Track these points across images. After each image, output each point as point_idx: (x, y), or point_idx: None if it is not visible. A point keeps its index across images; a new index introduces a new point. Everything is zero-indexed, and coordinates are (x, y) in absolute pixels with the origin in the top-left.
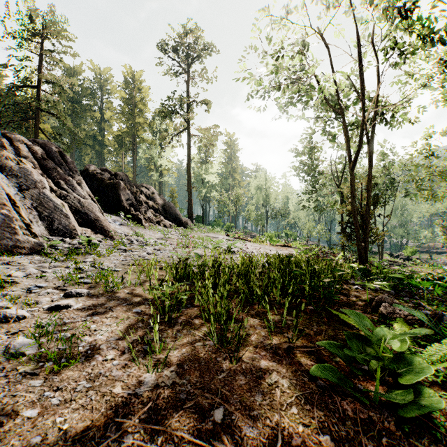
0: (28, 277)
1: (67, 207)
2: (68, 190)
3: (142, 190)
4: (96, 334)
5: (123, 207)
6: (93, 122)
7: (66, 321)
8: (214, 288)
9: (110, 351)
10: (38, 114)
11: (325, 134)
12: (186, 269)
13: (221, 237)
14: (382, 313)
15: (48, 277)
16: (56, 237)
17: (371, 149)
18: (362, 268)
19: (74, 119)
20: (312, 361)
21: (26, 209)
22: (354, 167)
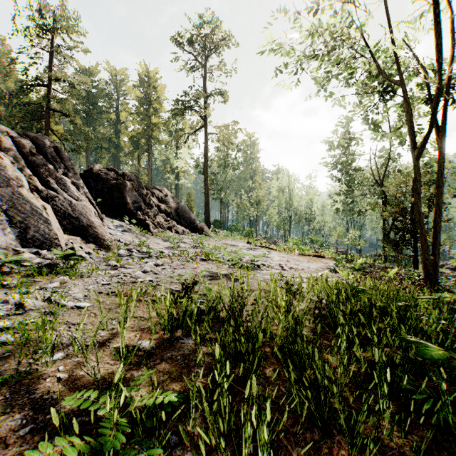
0: None
1: (51, 210)
2: (58, 190)
3: (153, 192)
4: None
5: (130, 211)
6: (108, 124)
7: None
8: (233, 368)
9: None
10: (48, 114)
11: (365, 123)
12: (186, 310)
13: (240, 244)
14: None
15: None
16: (31, 248)
17: (440, 132)
18: None
19: (89, 122)
20: None
21: None
22: (419, 156)
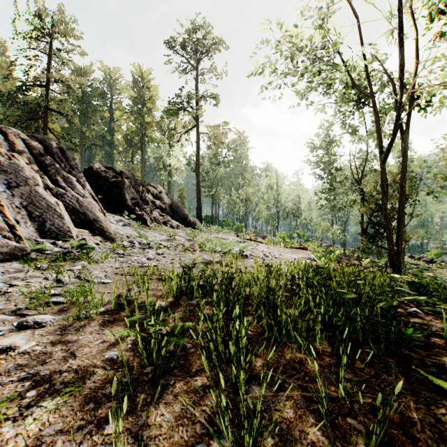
0: None
1: (62, 206)
2: (66, 188)
3: (149, 189)
4: (25, 417)
5: (128, 207)
6: (102, 122)
7: None
8: (225, 314)
9: None
10: (46, 114)
11: (345, 127)
12: (189, 283)
13: (231, 238)
14: None
15: (14, 294)
16: (48, 239)
17: (404, 139)
18: (416, 282)
19: (84, 120)
20: None
21: (13, 209)
22: (385, 160)
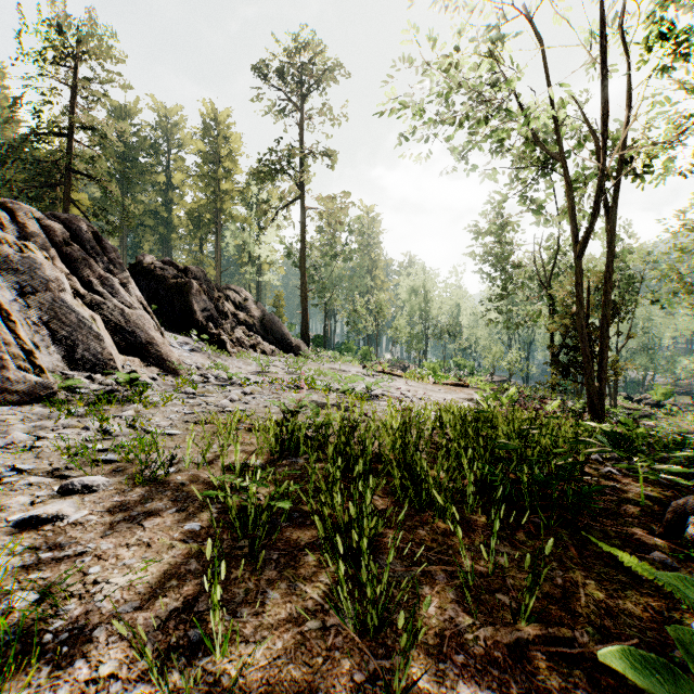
0: (9, 449)
1: (100, 321)
2: (105, 294)
3: (228, 295)
4: (93, 594)
5: (197, 322)
6: (155, 190)
7: (43, 556)
8: (344, 475)
9: (111, 650)
10: (68, 178)
11: (525, 201)
12: (293, 434)
13: (353, 369)
14: (693, 541)
15: (44, 449)
16: (81, 372)
17: (609, 223)
18: (614, 432)
19: (126, 186)
20: (580, 686)
21: (29, 326)
22: (581, 254)
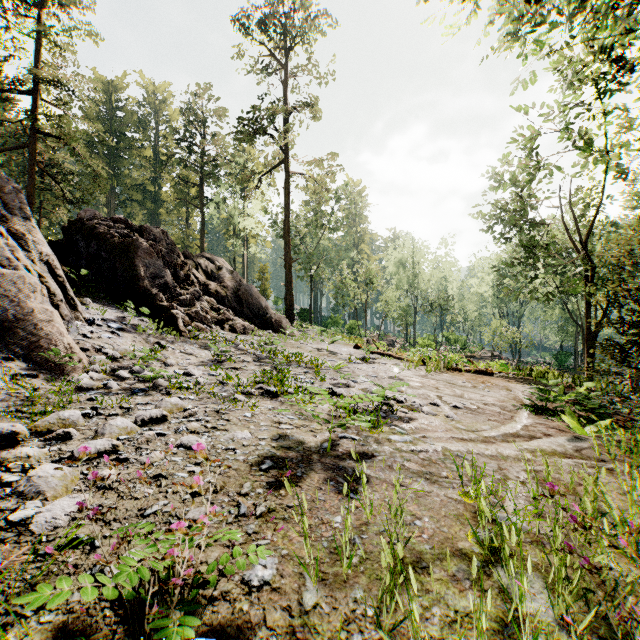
0: None
1: None
2: None
3: (198, 262)
4: None
5: (144, 292)
6: (143, 166)
7: None
8: None
9: None
10: (35, 140)
11: (562, 139)
12: None
13: (344, 350)
14: None
15: None
16: None
17: None
18: None
19: (113, 161)
20: None
21: None
22: None
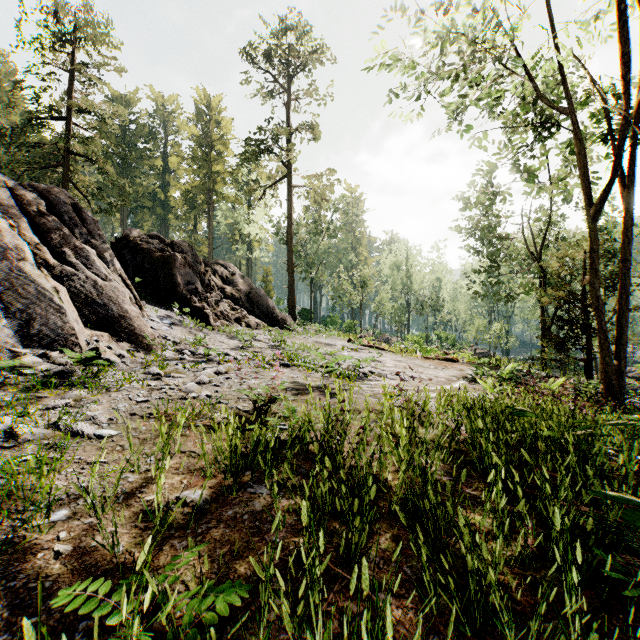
0: None
1: (66, 293)
2: (78, 265)
3: (215, 269)
4: None
5: (181, 296)
6: (153, 174)
7: None
8: (329, 535)
9: None
10: (67, 160)
11: (516, 170)
12: (259, 442)
13: (339, 343)
14: None
15: None
16: (36, 349)
17: (627, 182)
18: None
19: (126, 170)
20: None
21: None
22: (597, 216)
